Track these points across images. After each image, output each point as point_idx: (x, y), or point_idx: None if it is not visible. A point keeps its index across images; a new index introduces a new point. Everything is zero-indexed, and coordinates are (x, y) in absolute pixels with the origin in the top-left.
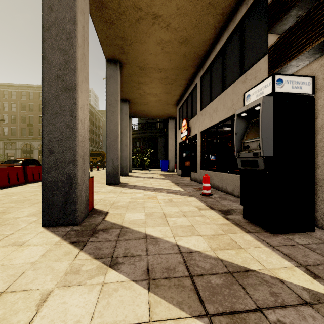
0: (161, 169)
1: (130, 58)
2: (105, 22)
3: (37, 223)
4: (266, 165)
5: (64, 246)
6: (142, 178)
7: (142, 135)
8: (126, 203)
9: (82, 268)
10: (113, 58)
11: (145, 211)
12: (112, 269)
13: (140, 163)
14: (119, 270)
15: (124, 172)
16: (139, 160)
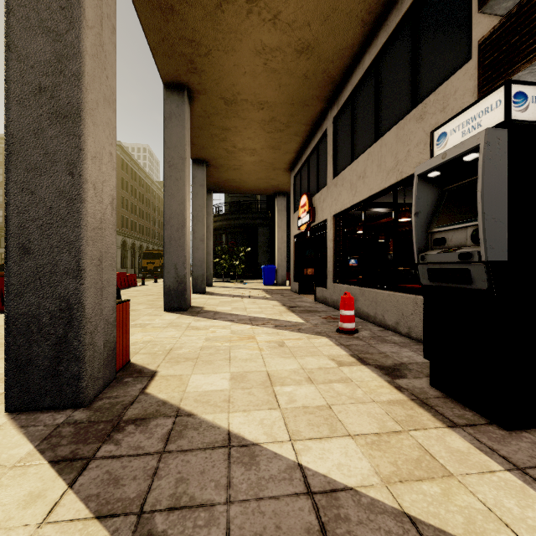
0: (264, 281)
1: (207, 83)
2: (157, 8)
3: None
4: (492, 279)
5: (33, 474)
6: (230, 297)
7: (231, 224)
8: (196, 350)
9: None
10: (176, 81)
11: (230, 369)
12: None
13: (229, 270)
14: None
15: (199, 287)
16: (226, 266)
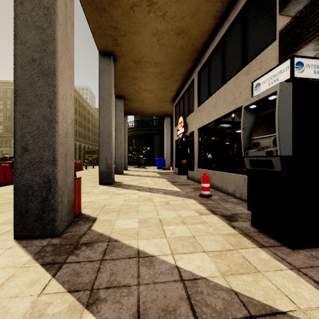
0: (157, 167)
1: (124, 51)
2: (96, 9)
3: (9, 233)
4: (283, 166)
5: (33, 271)
6: (137, 176)
7: (138, 133)
8: (118, 206)
9: (47, 309)
10: (106, 51)
11: (138, 217)
12: (88, 312)
13: (136, 160)
14: (99, 313)
15: (119, 171)
16: (135, 158)
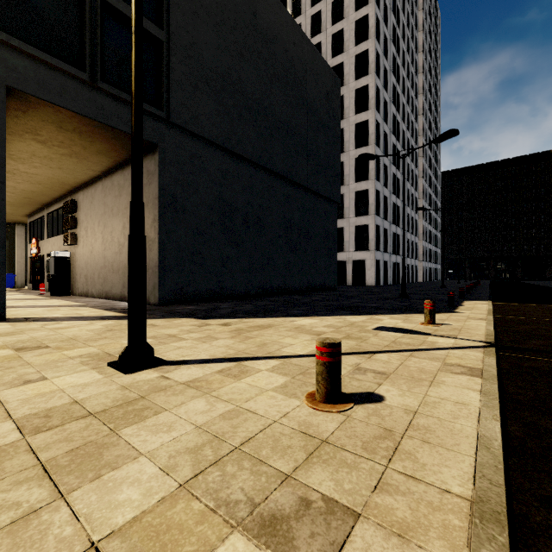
0: None
1: None
2: None
3: None
4: (52, 277)
5: None
6: None
7: None
8: None
9: None
10: None
11: None
12: None
13: None
14: None
15: None
16: None
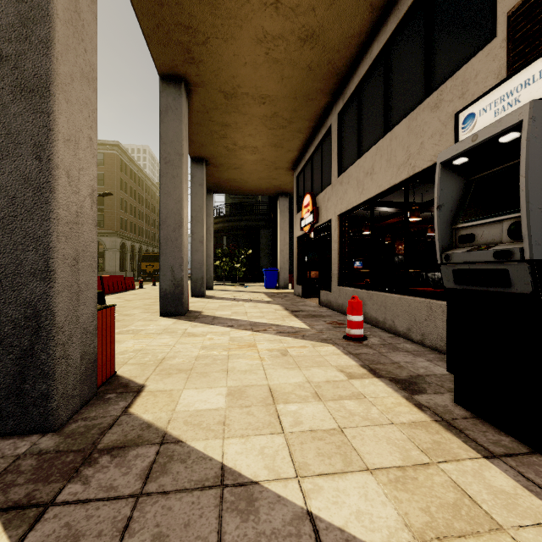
0: (265, 285)
1: (205, 74)
2: None
3: None
4: (538, 282)
5: None
6: (230, 301)
7: (232, 225)
8: (190, 360)
9: None
10: (172, 73)
11: (227, 383)
12: None
13: (230, 273)
14: None
15: (198, 291)
16: (227, 268)
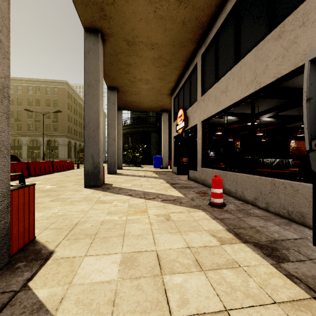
0: (154, 166)
1: (114, 27)
2: None
3: None
4: None
5: None
6: (132, 177)
7: (134, 130)
8: (97, 224)
9: None
10: (92, 26)
11: (122, 249)
12: None
13: (133, 159)
14: None
15: (112, 170)
16: (130, 156)
